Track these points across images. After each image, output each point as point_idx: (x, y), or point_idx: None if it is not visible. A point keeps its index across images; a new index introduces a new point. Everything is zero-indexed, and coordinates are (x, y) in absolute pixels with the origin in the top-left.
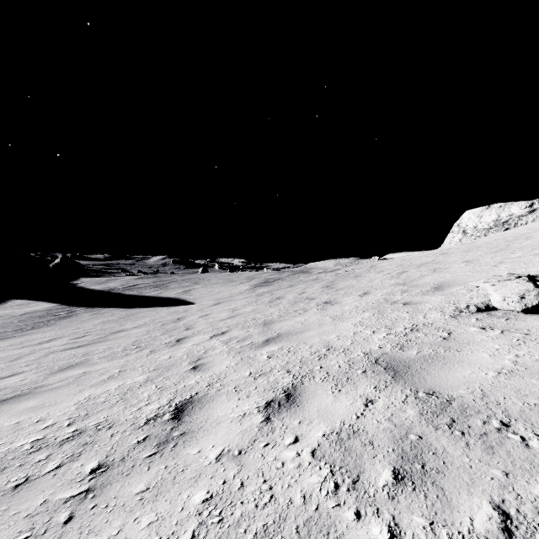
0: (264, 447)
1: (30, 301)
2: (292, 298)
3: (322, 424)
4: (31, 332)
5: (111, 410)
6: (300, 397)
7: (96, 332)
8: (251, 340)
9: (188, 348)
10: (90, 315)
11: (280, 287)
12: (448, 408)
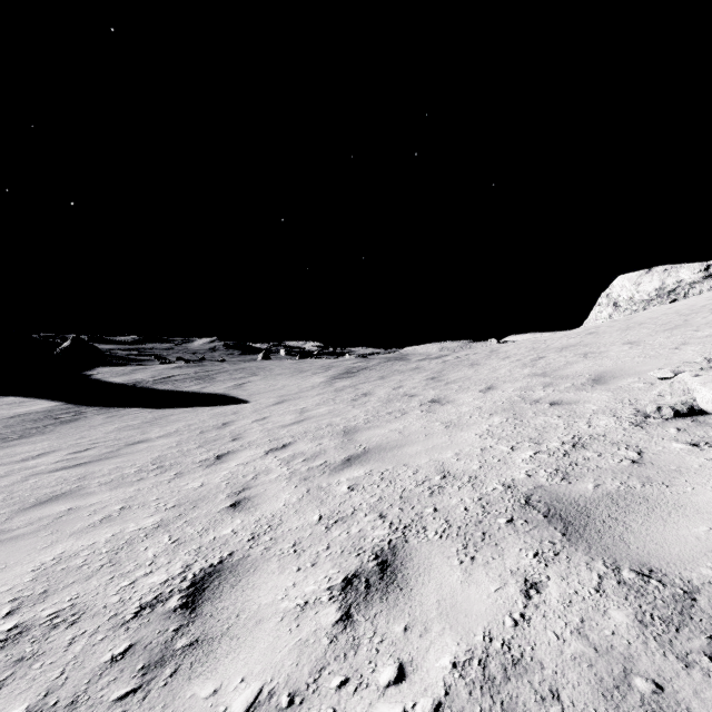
0: (338, 689)
1: (25, 398)
2: (384, 395)
3: (448, 637)
4: (17, 442)
5: (87, 584)
6: (403, 571)
7: (106, 443)
8: (324, 459)
9: (230, 469)
10: (104, 418)
11: (368, 379)
12: (694, 612)
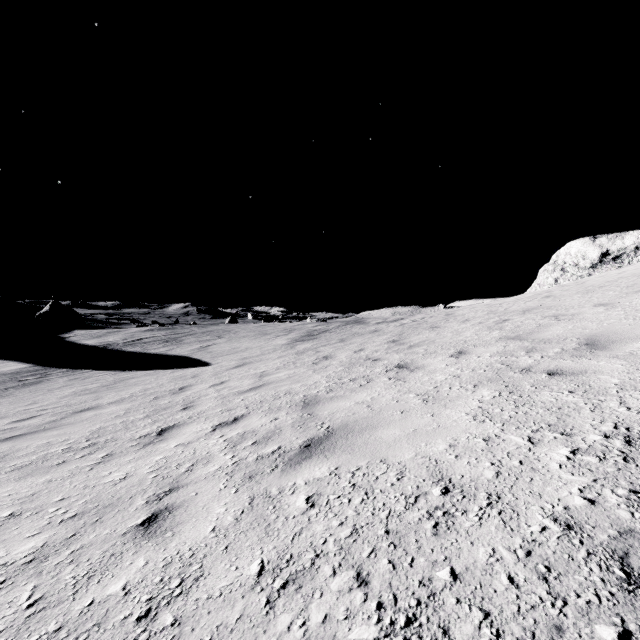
0: None
1: None
2: (346, 358)
3: None
4: None
5: None
6: None
7: (55, 409)
8: (278, 442)
9: (167, 453)
10: (66, 381)
11: (328, 342)
12: None
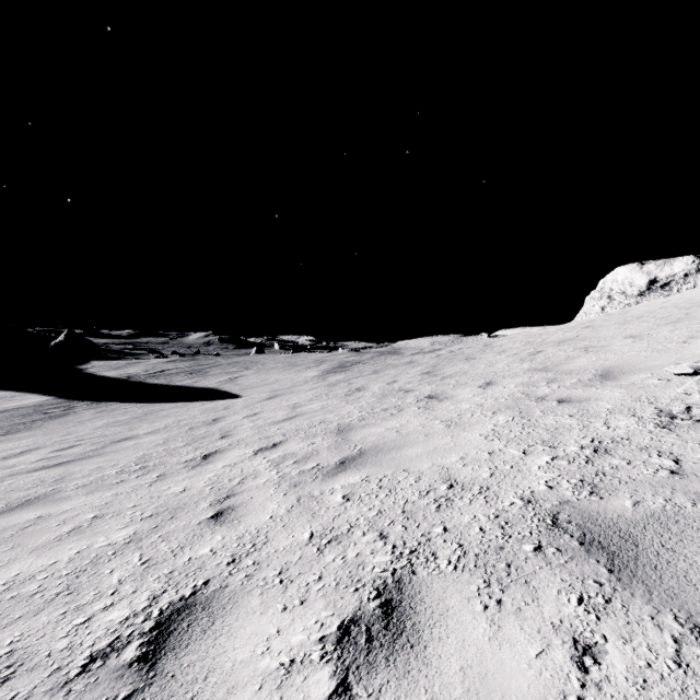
0: None
1: (17, 392)
2: (379, 390)
3: None
4: (2, 439)
5: (34, 620)
6: (413, 617)
7: (92, 440)
8: (317, 461)
9: (216, 472)
10: (93, 413)
11: (361, 374)
12: None
